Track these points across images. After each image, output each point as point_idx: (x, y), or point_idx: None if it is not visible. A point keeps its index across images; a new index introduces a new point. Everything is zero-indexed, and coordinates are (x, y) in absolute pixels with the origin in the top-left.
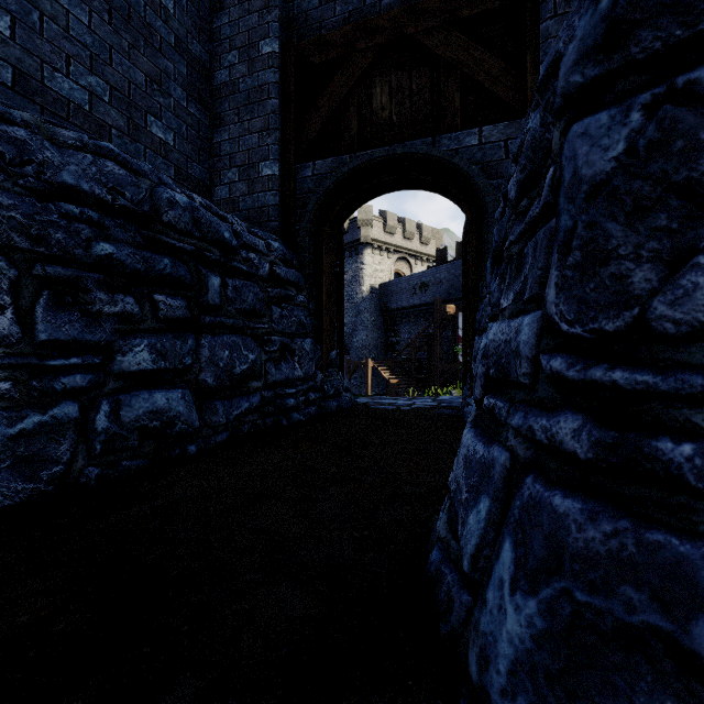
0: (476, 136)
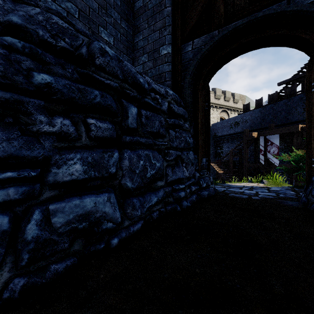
0: None
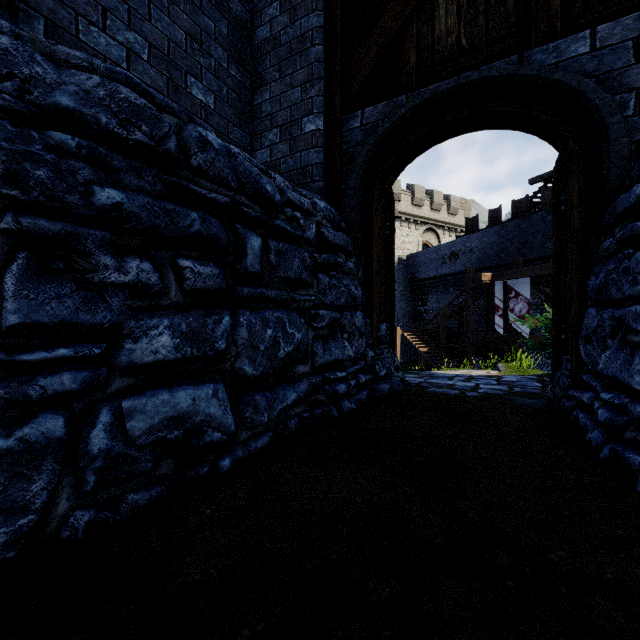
0: (587, 41)
